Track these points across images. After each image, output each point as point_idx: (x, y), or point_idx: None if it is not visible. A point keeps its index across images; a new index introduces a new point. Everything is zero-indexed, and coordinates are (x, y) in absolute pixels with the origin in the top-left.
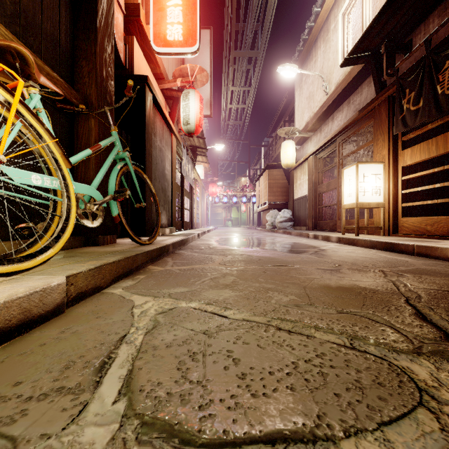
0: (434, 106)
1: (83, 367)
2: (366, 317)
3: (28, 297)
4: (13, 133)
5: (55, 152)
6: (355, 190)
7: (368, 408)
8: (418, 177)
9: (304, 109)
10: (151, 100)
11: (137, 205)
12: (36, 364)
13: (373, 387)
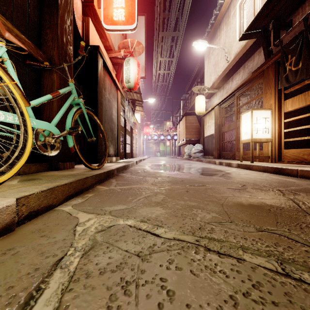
0: None
1: (6, 304)
2: (285, 236)
3: None
4: None
5: (14, 92)
6: (250, 129)
7: None
8: (296, 120)
9: (211, 73)
10: (101, 64)
11: (89, 139)
12: None
13: None
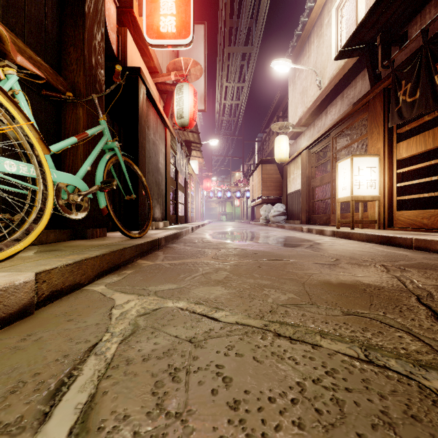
0: (432, 97)
1: (34, 390)
2: (377, 320)
3: None
4: None
5: (30, 136)
6: (350, 183)
7: None
8: (413, 170)
9: (298, 104)
10: (144, 93)
11: (127, 197)
12: None
13: (407, 423)
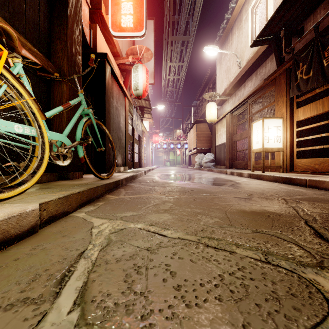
0: (321, 76)
1: (47, 279)
2: (275, 236)
3: (6, 221)
4: (0, 92)
5: (32, 107)
6: (261, 138)
7: (286, 318)
8: (308, 128)
9: (223, 79)
10: (109, 71)
11: (98, 149)
12: (9, 276)
13: (288, 298)
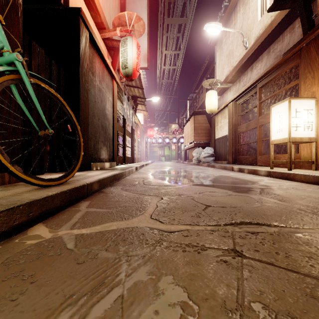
0: None
1: None
2: None
3: None
4: None
5: None
6: (286, 125)
7: None
8: None
9: (224, 65)
10: (87, 37)
11: (40, 132)
12: None
13: None
